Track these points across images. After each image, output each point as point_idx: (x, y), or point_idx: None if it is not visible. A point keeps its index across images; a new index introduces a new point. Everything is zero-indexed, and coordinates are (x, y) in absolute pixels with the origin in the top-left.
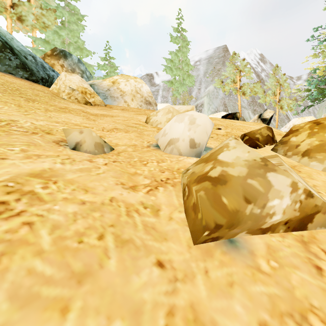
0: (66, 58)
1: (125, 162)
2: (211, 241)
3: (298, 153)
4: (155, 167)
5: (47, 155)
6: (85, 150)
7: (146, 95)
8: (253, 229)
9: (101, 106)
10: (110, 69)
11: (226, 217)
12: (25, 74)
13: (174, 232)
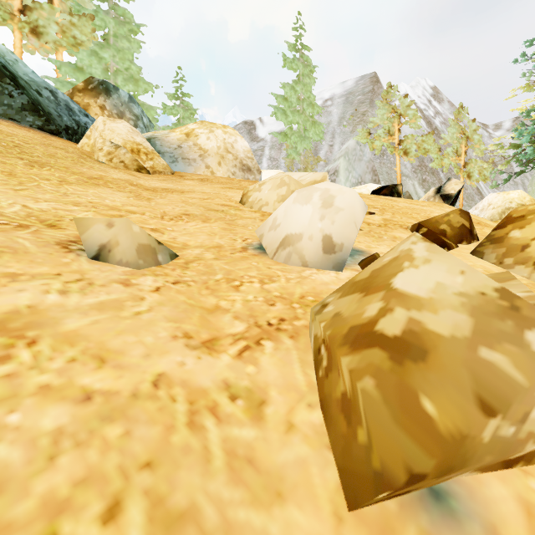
0: (110, 94)
1: (198, 282)
2: (389, 498)
3: (526, 260)
4: (257, 294)
5: (34, 273)
6: (119, 260)
7: (243, 156)
8: (488, 465)
9: (164, 174)
10: (184, 113)
11: (437, 455)
12: (37, 121)
13: (300, 468)
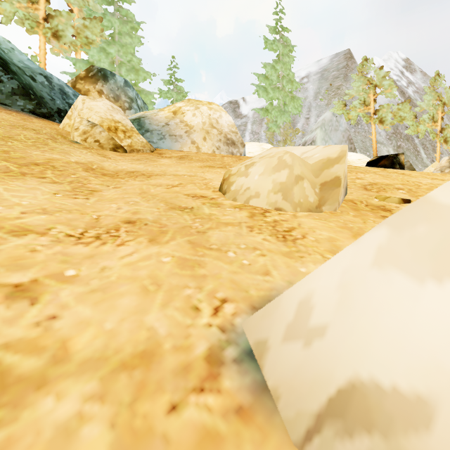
0: (107, 80)
1: None
2: None
3: None
4: None
5: None
6: None
7: (227, 130)
8: None
9: (143, 152)
10: (177, 96)
11: None
12: (28, 105)
13: None
